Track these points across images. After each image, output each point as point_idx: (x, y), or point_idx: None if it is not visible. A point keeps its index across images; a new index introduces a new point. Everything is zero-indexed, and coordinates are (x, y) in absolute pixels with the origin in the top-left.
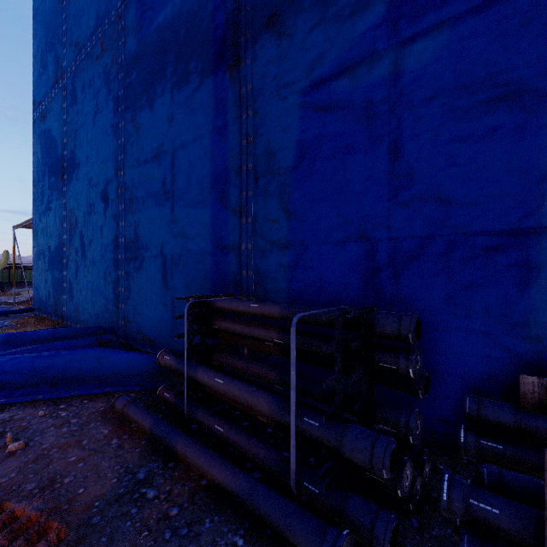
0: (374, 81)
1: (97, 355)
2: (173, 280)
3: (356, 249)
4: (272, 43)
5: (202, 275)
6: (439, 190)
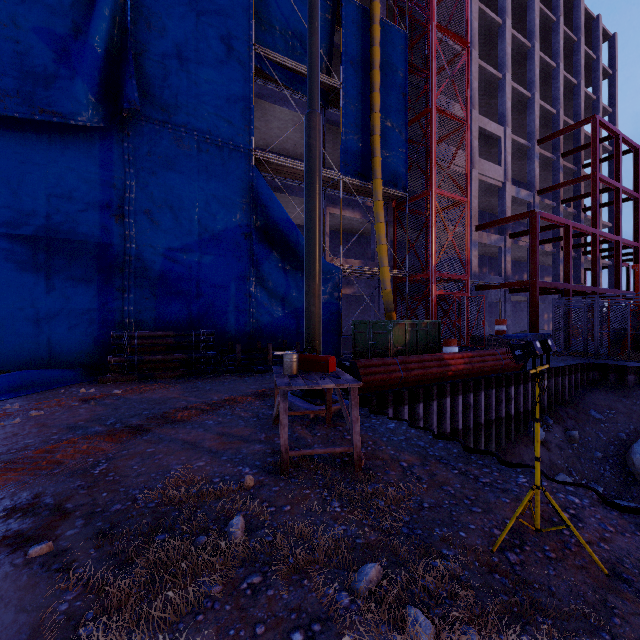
0: (193, 260)
1: (37, 373)
2: (52, 326)
3: (186, 313)
4: (146, 221)
5: (89, 322)
6: (211, 298)
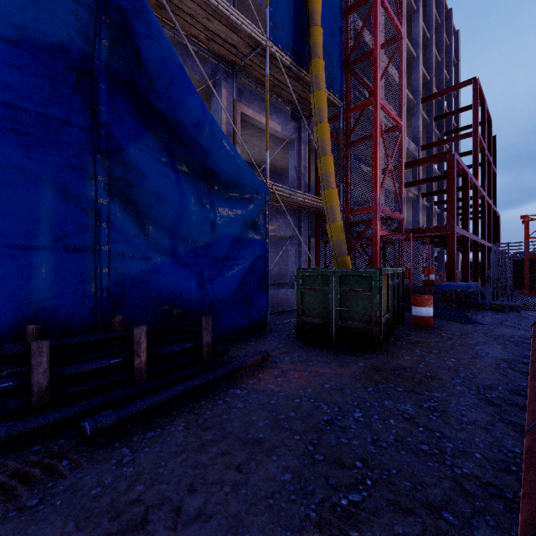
0: None
1: None
2: None
3: None
4: None
5: None
6: None
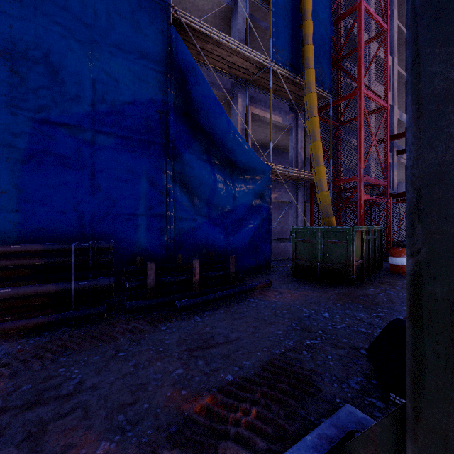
0: (83, 140)
1: None
2: None
3: (73, 216)
4: (2, 69)
5: None
6: (111, 196)
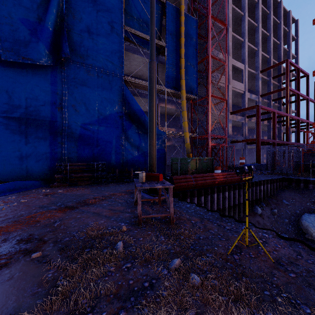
0: (95, 129)
1: (21, 182)
2: (28, 160)
3: (92, 154)
4: (73, 110)
5: (45, 158)
6: (103, 147)
